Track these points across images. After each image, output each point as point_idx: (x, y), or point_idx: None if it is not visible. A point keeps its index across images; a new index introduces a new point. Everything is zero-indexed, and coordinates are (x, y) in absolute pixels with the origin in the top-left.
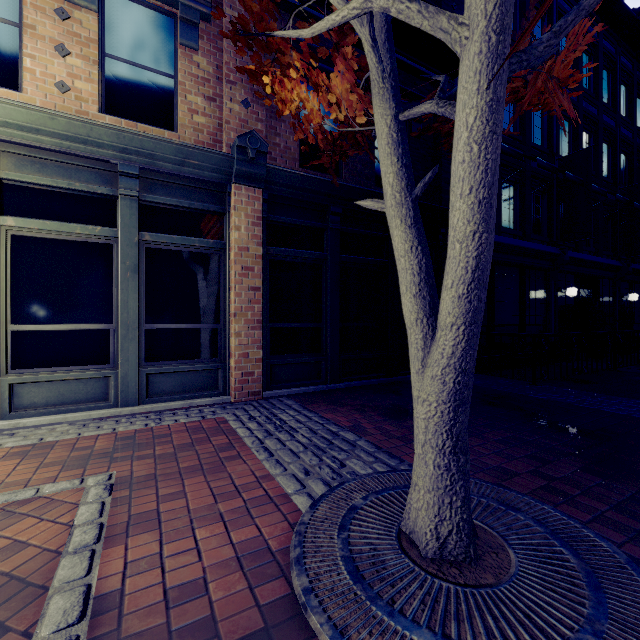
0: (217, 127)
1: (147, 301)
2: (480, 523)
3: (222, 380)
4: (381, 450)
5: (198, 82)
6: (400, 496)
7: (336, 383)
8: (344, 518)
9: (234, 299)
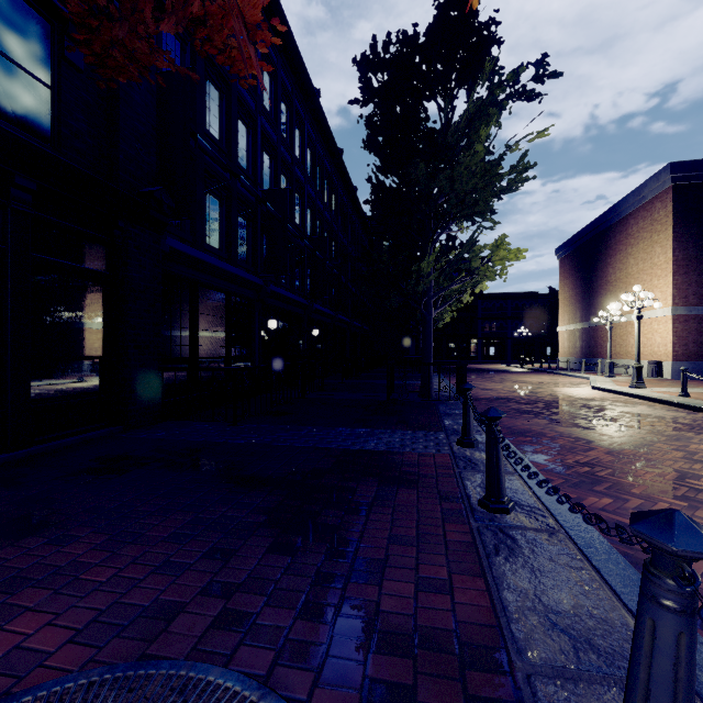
0: None
1: None
2: None
3: None
4: None
5: None
6: None
7: None
8: None
9: None
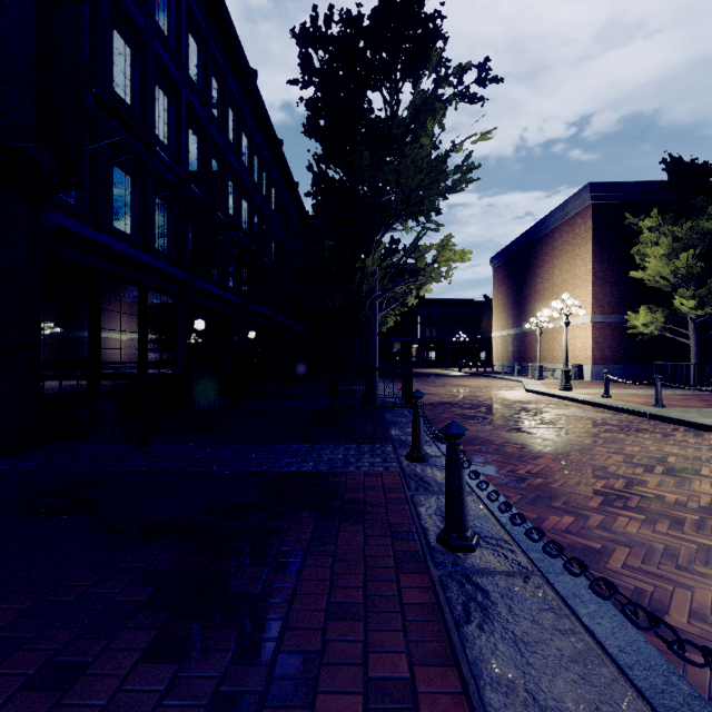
0: None
1: None
2: None
3: None
4: None
5: None
6: None
7: None
8: None
9: None
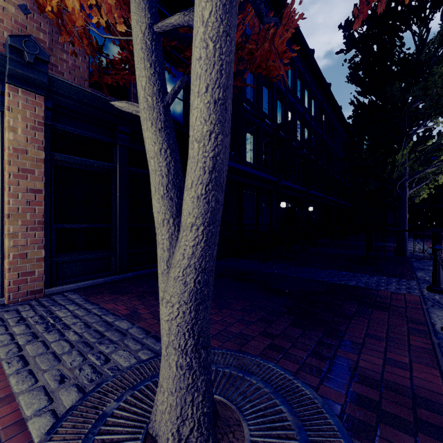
0: None
1: None
2: (222, 398)
3: None
4: (150, 335)
5: None
6: (156, 386)
7: (125, 273)
8: (87, 436)
9: (8, 200)
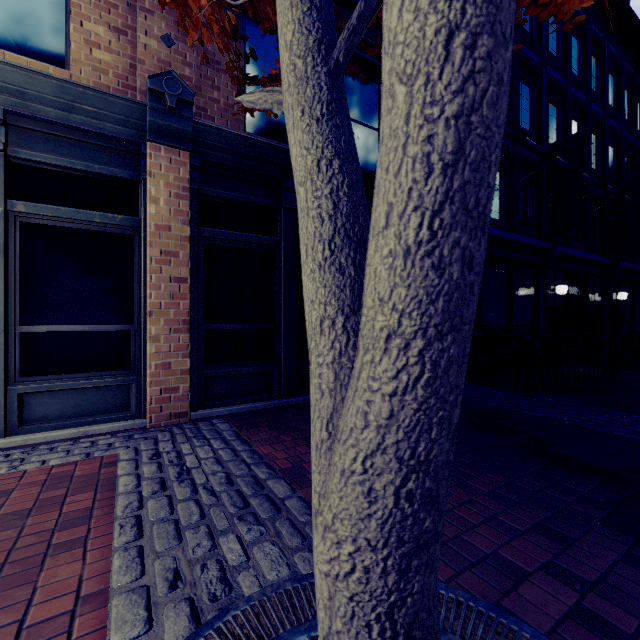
0: (128, 68)
1: (22, 294)
2: None
3: (135, 398)
4: None
5: (100, 6)
6: None
7: (292, 397)
8: None
9: (149, 293)
